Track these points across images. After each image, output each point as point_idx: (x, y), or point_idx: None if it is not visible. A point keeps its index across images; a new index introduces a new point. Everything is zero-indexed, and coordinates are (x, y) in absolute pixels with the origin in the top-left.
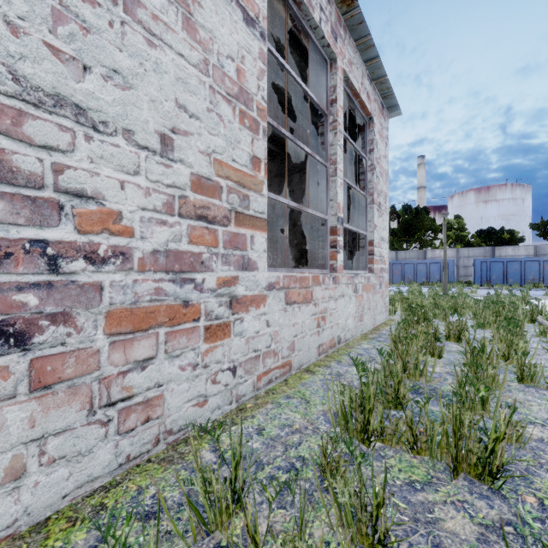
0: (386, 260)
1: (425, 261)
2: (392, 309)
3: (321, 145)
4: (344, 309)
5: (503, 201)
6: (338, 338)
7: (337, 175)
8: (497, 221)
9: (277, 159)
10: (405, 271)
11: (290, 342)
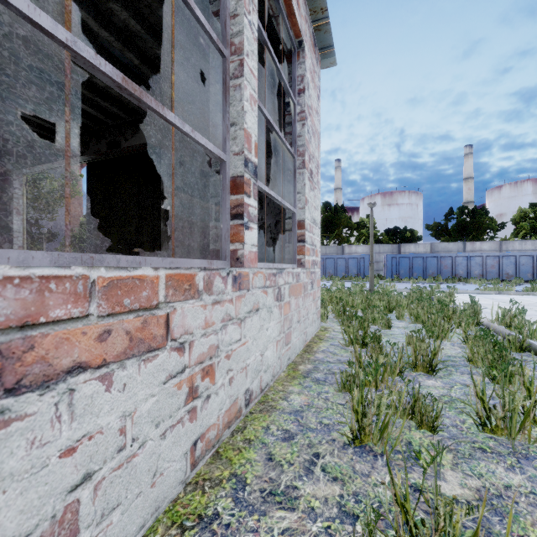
0: (318, 251)
1: (344, 256)
2: (324, 313)
3: (214, 18)
4: (259, 334)
5: (403, 205)
6: (247, 395)
7: (245, 74)
8: (398, 222)
9: (177, 111)
10: (326, 266)
11: (45, 526)
